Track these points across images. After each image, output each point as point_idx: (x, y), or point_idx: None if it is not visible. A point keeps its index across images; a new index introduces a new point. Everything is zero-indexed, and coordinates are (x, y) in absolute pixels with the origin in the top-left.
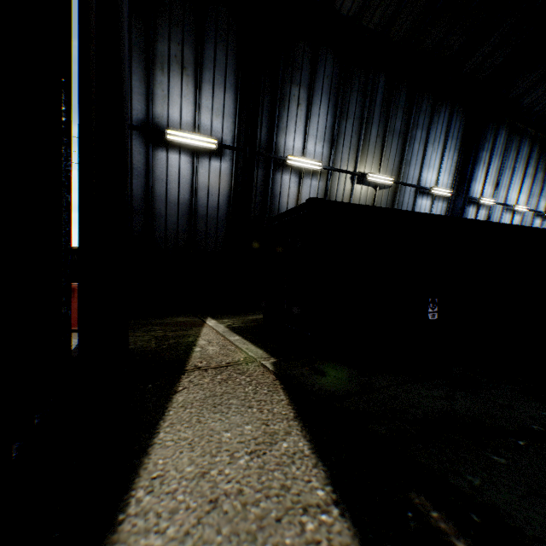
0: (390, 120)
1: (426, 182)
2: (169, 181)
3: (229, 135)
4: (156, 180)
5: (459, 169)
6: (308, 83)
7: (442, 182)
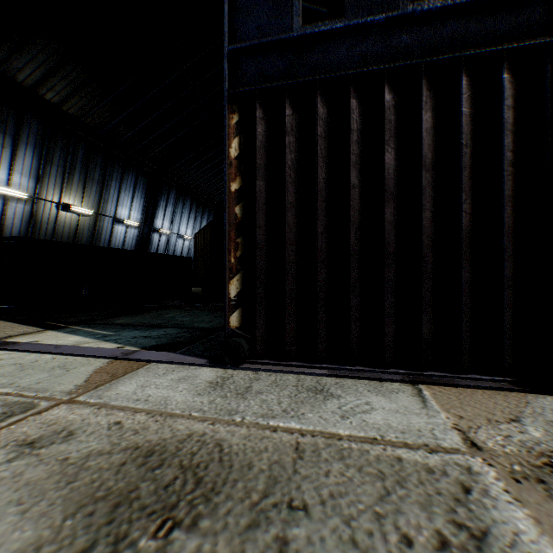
0: (91, 172)
1: (122, 215)
2: None
3: None
4: None
5: (146, 209)
6: (14, 133)
7: (134, 217)
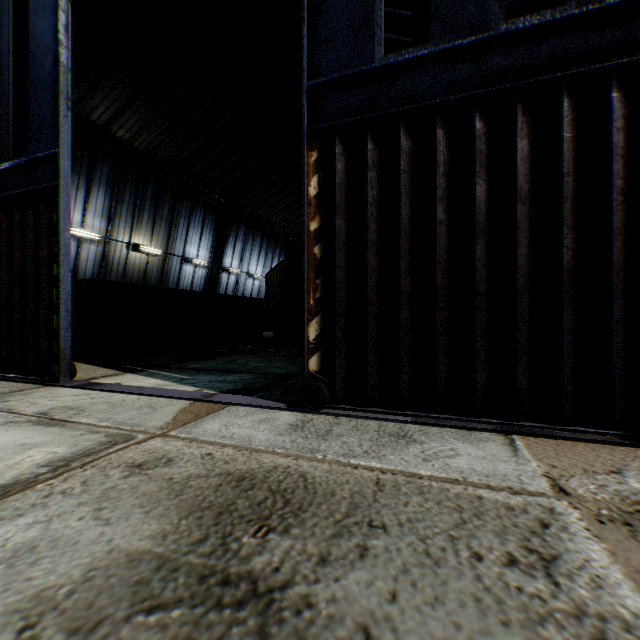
0: (159, 209)
1: (190, 254)
2: None
3: None
4: None
5: (214, 247)
6: (88, 174)
7: (202, 255)
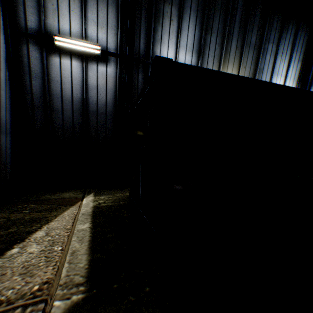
0: (247, 35)
1: None
2: (63, 82)
3: (113, 44)
4: (52, 81)
5: (301, 76)
6: (178, 2)
7: None
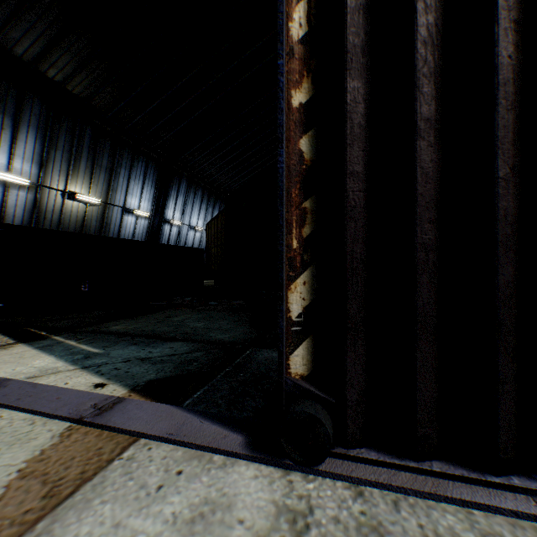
0: (98, 158)
1: (131, 205)
2: None
3: None
4: None
5: (156, 199)
6: (14, 114)
7: (144, 207)
